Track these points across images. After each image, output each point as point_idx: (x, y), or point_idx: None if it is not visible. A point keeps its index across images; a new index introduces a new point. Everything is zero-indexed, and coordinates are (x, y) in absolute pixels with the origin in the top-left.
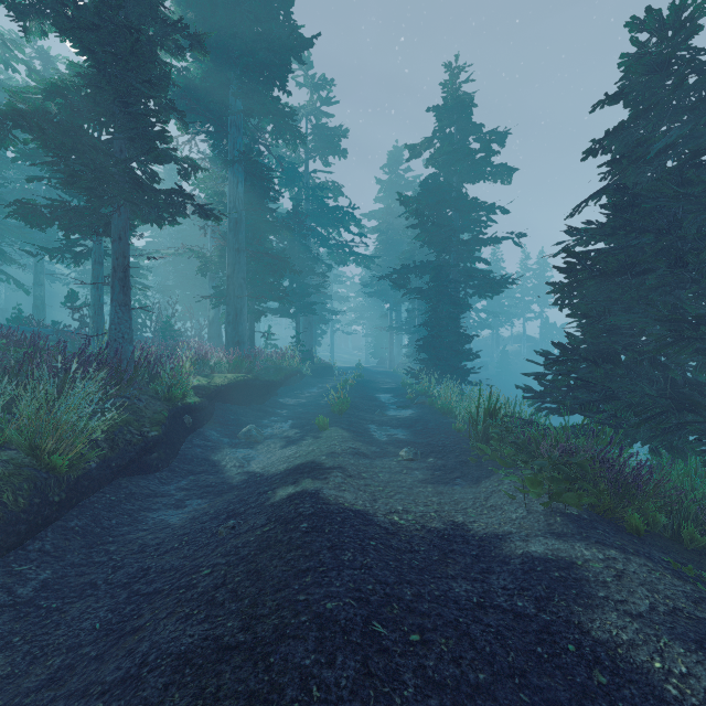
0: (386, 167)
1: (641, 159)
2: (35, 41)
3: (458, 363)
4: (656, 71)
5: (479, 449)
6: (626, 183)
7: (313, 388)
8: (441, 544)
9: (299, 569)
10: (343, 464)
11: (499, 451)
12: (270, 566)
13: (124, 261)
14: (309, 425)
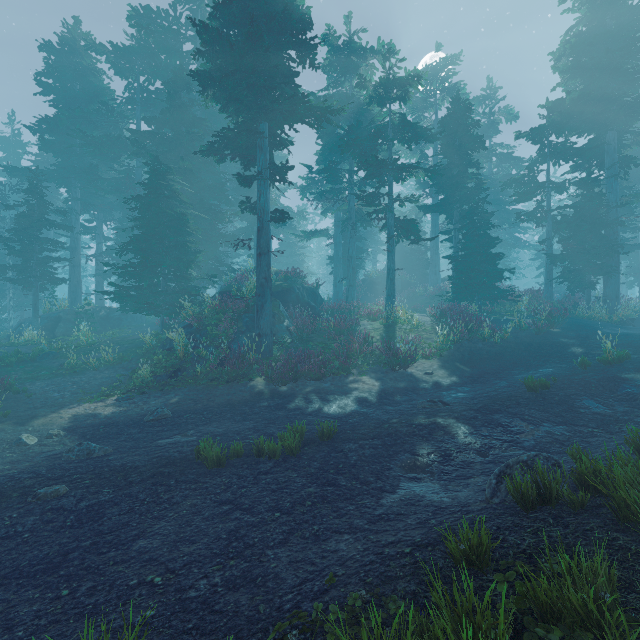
0: None
1: None
2: None
3: None
4: None
5: None
6: None
7: None
8: None
9: None
10: None
11: None
12: None
13: None
14: None
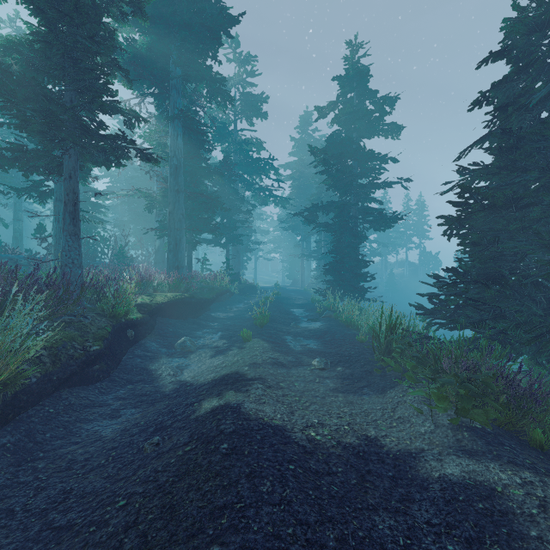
0: (298, 127)
1: (524, 107)
2: (15, 22)
3: (357, 283)
4: (536, 31)
5: (382, 360)
6: (511, 128)
7: (240, 304)
8: (358, 463)
9: (215, 506)
10: (263, 375)
11: (402, 364)
12: (186, 500)
13: (73, 197)
14: (235, 336)
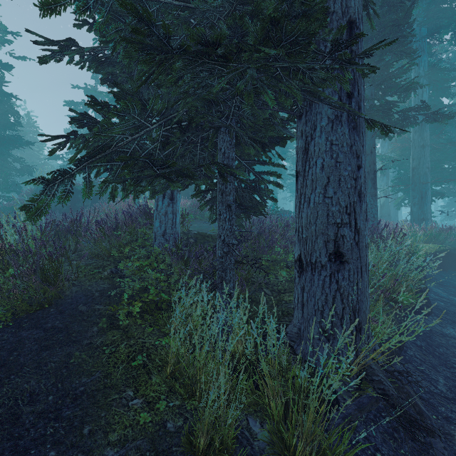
0: None
1: None
2: None
3: None
4: None
5: None
6: None
7: None
8: None
9: None
10: None
11: None
12: None
13: (373, 167)
14: None
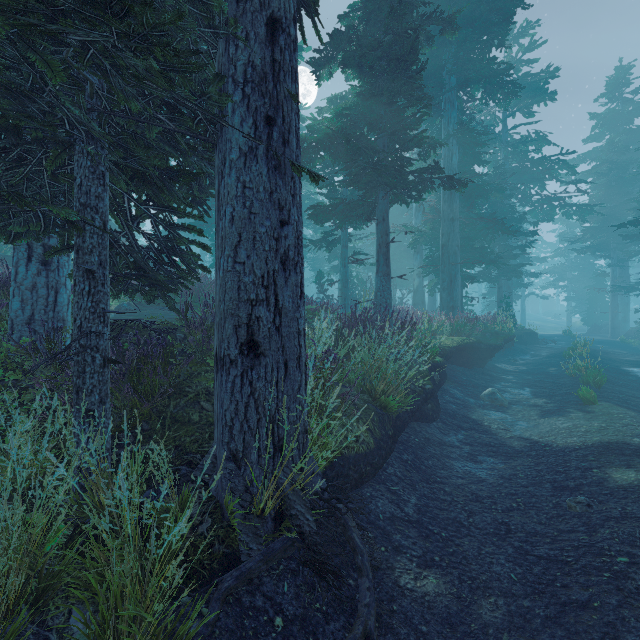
0: (603, 96)
1: None
2: None
3: None
4: None
5: None
6: None
7: (525, 355)
8: None
9: None
10: None
11: None
12: None
13: (386, 239)
14: (557, 395)
